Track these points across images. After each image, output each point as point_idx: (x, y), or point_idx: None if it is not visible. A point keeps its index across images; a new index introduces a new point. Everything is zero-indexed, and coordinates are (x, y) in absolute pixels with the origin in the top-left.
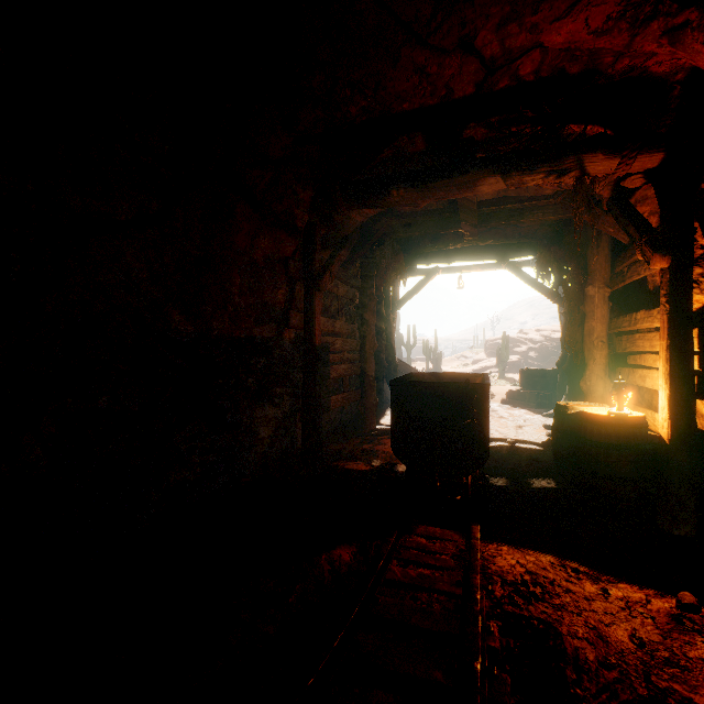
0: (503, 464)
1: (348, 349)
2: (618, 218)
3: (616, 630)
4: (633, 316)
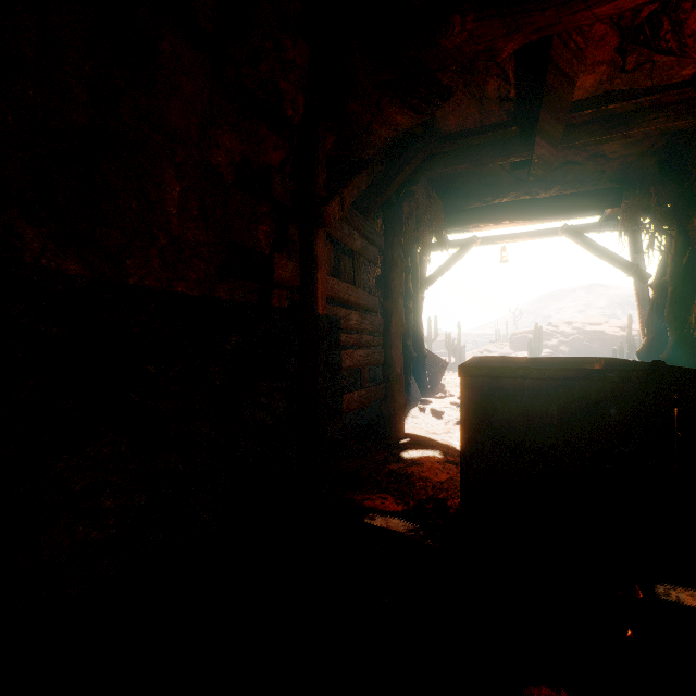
0: None
1: (367, 328)
2: None
3: None
4: None
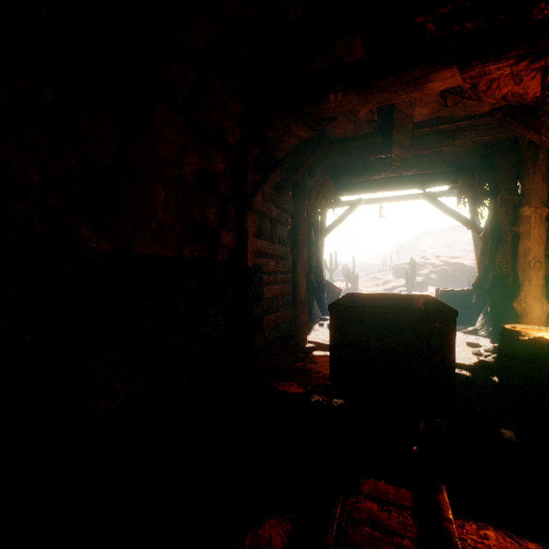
0: None
1: (281, 270)
2: None
3: None
4: None
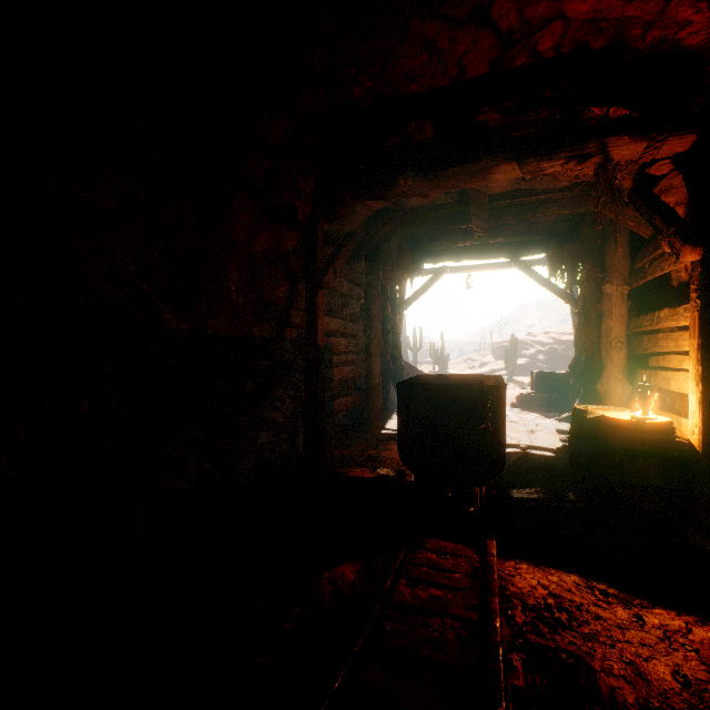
0: (516, 472)
1: (352, 350)
2: (642, 209)
3: (656, 666)
4: (655, 314)
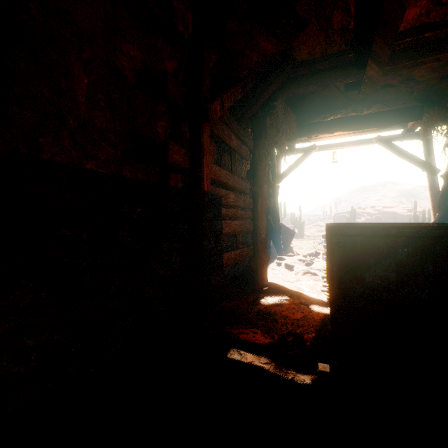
0: None
1: (241, 205)
2: None
3: None
4: None
